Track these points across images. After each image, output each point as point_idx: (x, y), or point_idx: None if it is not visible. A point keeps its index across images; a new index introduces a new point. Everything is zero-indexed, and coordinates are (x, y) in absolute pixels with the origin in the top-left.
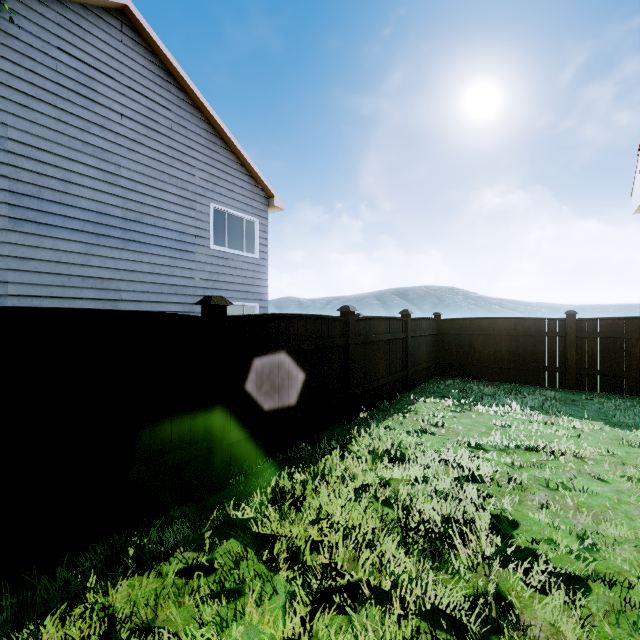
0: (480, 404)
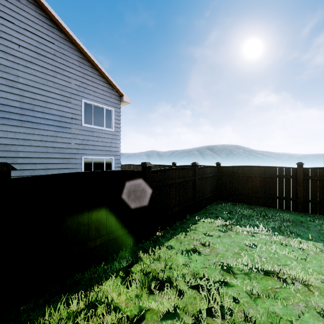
0: (239, 224)
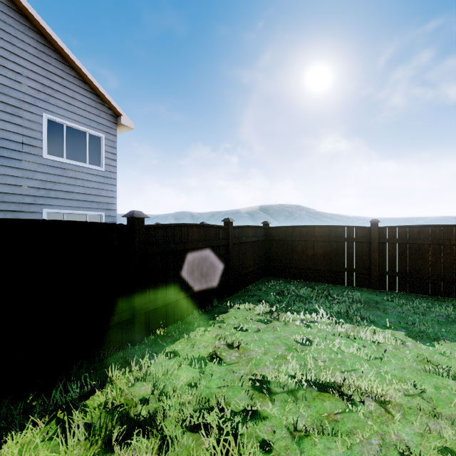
0: (291, 310)
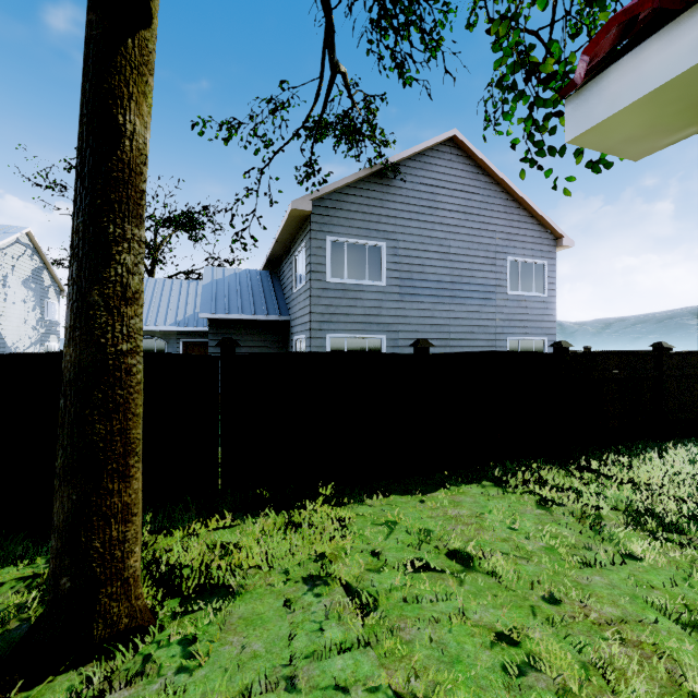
0: None
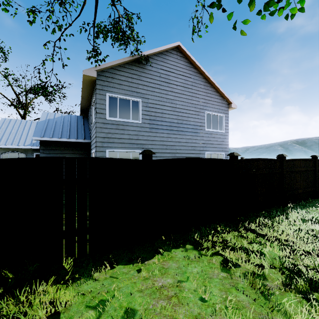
0: None
